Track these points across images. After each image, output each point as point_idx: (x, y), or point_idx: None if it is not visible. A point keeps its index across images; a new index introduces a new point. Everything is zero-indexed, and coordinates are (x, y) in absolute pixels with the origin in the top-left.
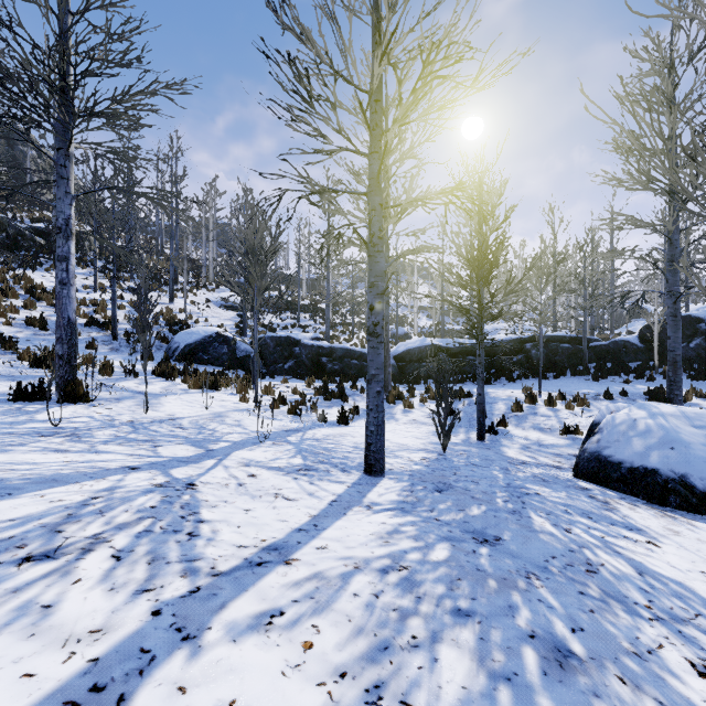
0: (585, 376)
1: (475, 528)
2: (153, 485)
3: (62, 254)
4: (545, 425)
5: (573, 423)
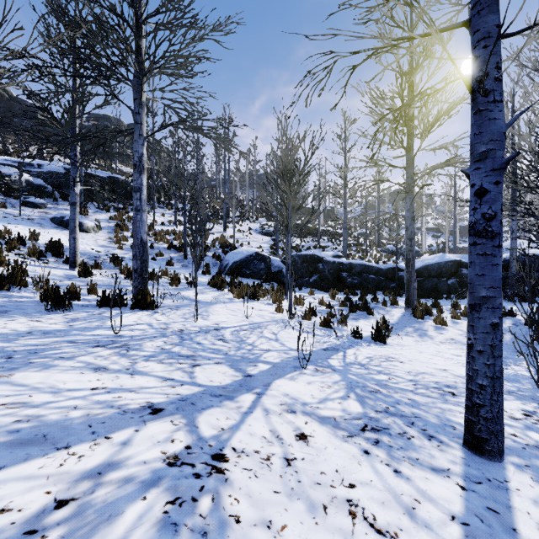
0: None
1: None
2: (165, 460)
3: (136, 186)
4: None
5: None
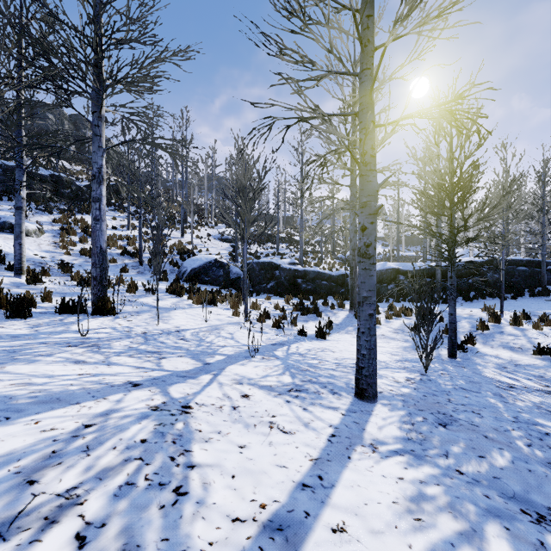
0: (544, 297)
1: (515, 491)
2: (149, 408)
3: (96, 196)
4: (514, 344)
5: (544, 343)
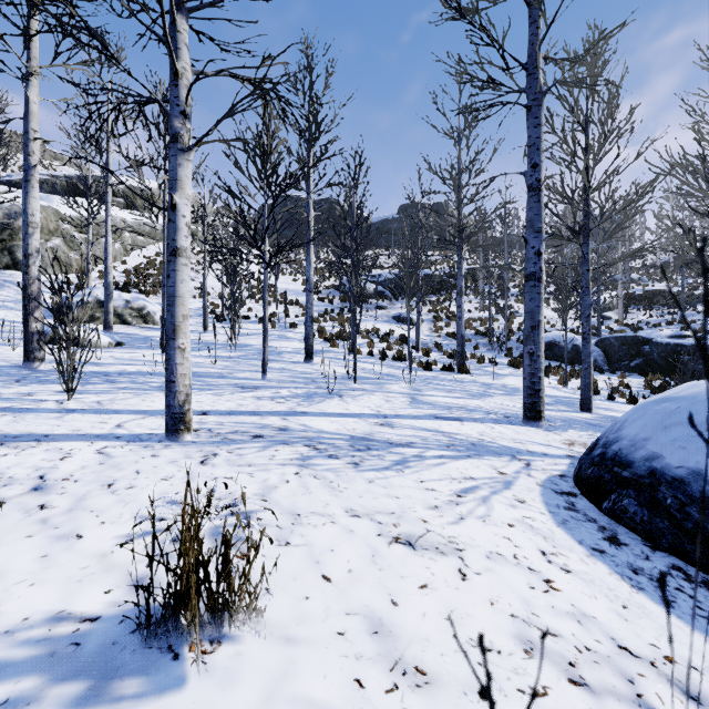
0: None
1: (598, 425)
2: (478, 393)
3: (459, 304)
4: None
5: None
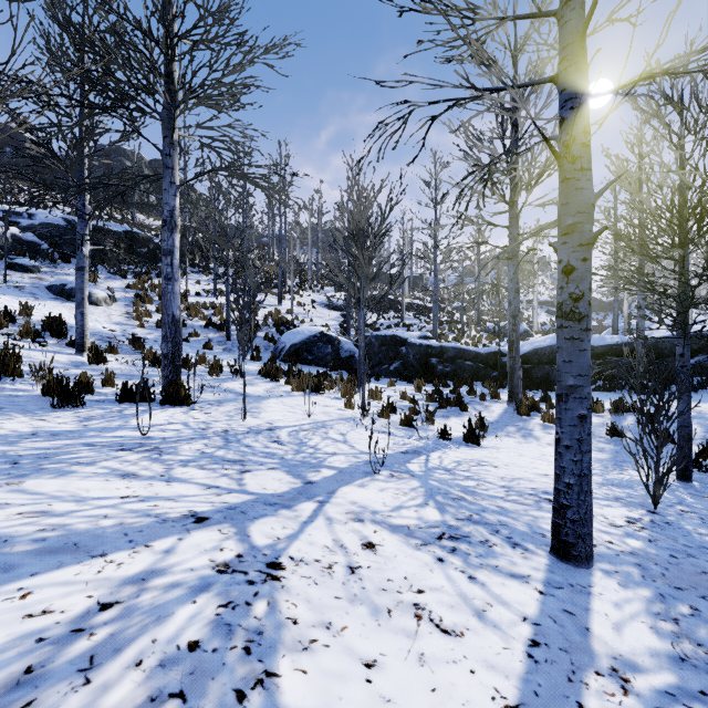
0: None
1: None
2: (214, 568)
3: (167, 247)
4: None
5: None
